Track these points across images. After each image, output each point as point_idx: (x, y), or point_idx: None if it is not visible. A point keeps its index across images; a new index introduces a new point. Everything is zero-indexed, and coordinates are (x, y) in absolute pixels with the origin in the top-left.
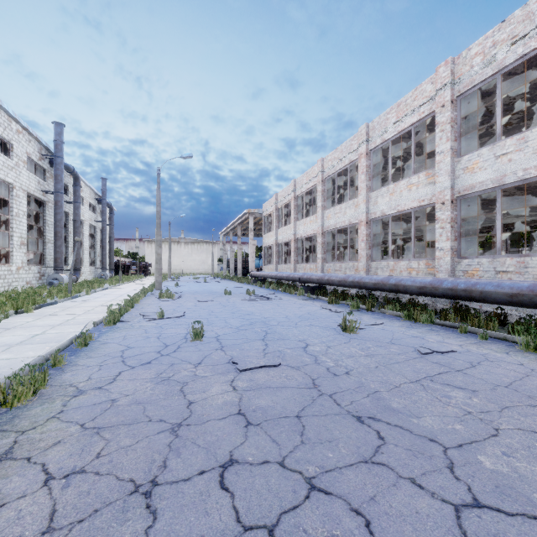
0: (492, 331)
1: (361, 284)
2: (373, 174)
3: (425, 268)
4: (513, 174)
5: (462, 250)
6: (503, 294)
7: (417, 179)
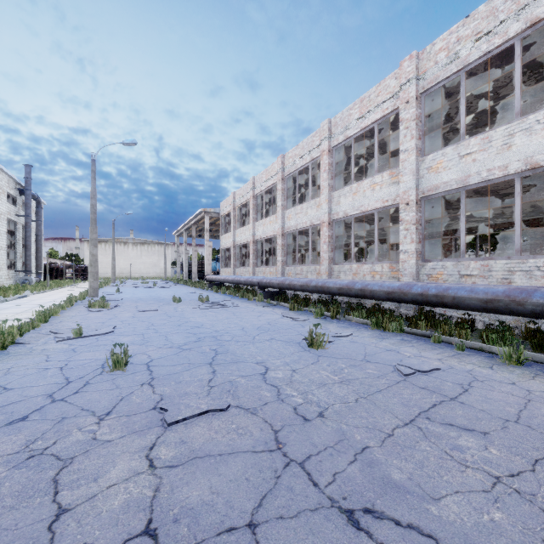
0: (464, 339)
1: (324, 289)
2: (336, 173)
3: (389, 272)
4: (478, 175)
5: (426, 253)
6: (478, 299)
7: (381, 178)
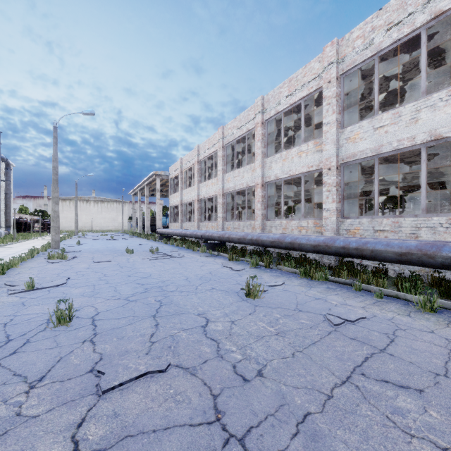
0: (381, 287)
1: (259, 242)
2: (268, 142)
3: (314, 227)
4: (389, 145)
5: (345, 211)
6: (393, 252)
7: (306, 147)
